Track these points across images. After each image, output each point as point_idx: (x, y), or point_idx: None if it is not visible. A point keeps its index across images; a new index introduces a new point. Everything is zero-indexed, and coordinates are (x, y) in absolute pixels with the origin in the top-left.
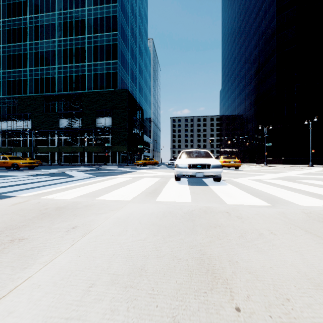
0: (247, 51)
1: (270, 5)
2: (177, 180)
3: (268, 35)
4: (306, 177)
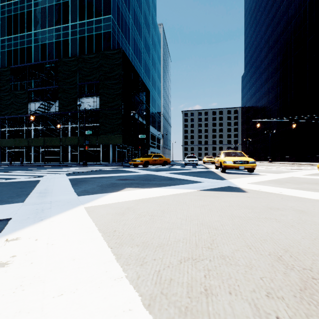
0: (291, 8)
1: None
2: None
3: None
4: None
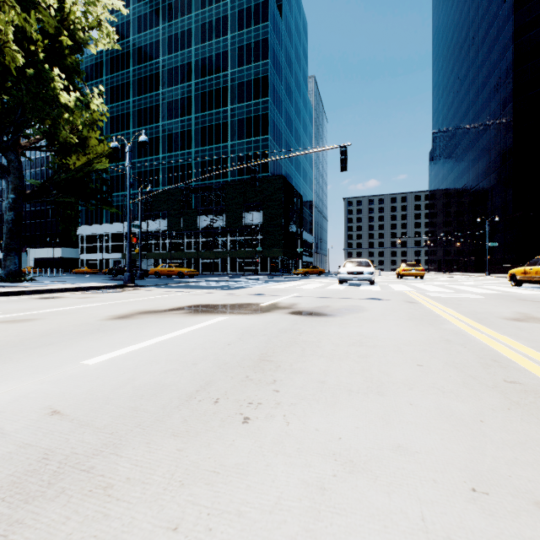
0: (472, 91)
1: (505, 22)
2: (340, 284)
3: (502, 69)
4: (470, 284)
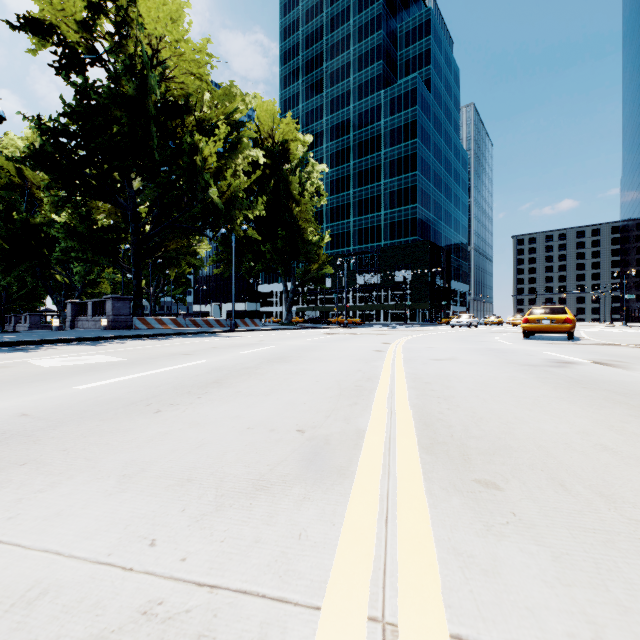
0: None
1: None
2: (451, 327)
3: None
4: None
